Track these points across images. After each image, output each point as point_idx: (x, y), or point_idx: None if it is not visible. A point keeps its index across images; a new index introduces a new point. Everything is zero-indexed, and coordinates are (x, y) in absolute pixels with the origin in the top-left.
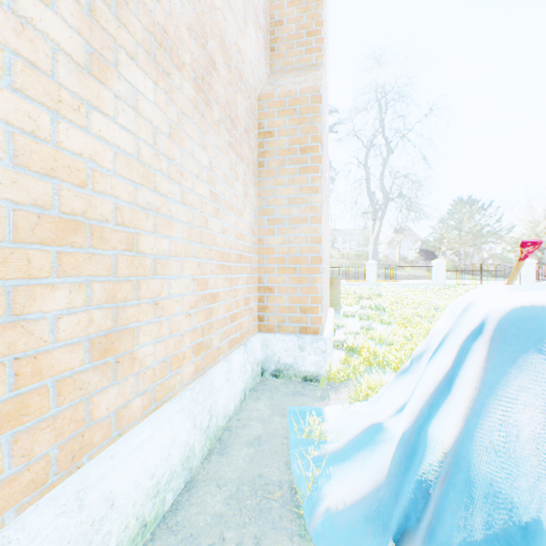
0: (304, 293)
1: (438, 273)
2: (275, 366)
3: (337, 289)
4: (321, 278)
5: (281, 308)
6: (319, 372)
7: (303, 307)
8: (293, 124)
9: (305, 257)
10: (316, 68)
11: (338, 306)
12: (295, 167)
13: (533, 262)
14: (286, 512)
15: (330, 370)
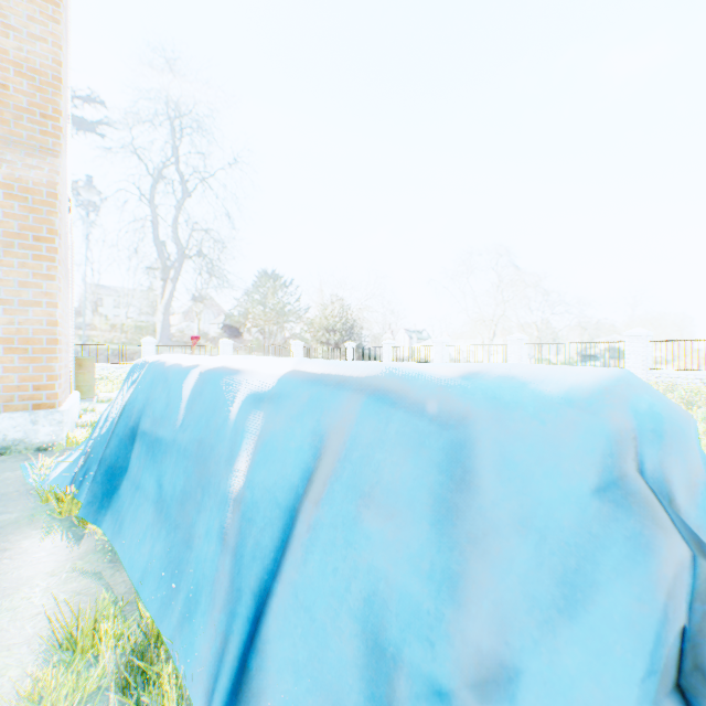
0: (40, 372)
1: (226, 353)
2: (2, 444)
3: (91, 373)
4: (59, 358)
5: (8, 388)
6: (57, 441)
7: (37, 385)
8: (24, 212)
9: (41, 338)
10: (54, 153)
11: (93, 393)
12: (28, 253)
13: (302, 343)
14: (25, 495)
15: (69, 439)
